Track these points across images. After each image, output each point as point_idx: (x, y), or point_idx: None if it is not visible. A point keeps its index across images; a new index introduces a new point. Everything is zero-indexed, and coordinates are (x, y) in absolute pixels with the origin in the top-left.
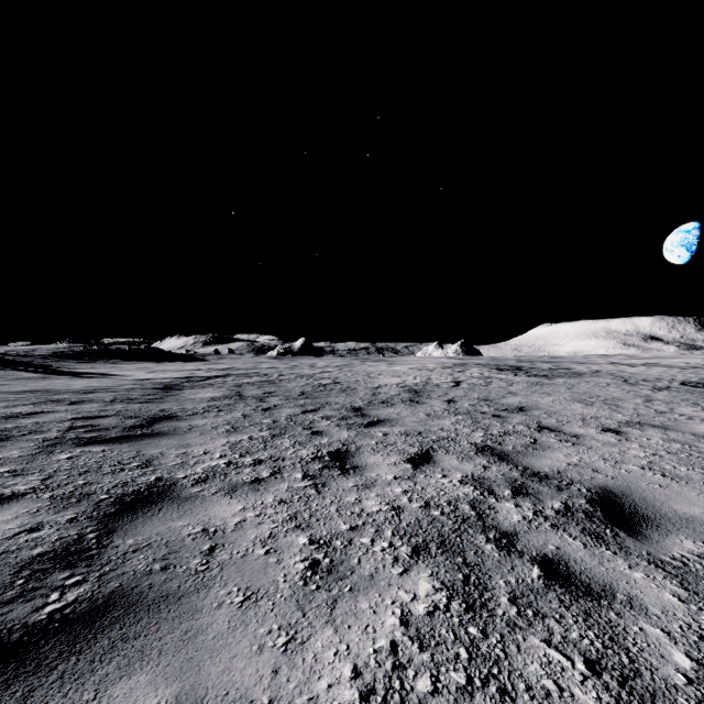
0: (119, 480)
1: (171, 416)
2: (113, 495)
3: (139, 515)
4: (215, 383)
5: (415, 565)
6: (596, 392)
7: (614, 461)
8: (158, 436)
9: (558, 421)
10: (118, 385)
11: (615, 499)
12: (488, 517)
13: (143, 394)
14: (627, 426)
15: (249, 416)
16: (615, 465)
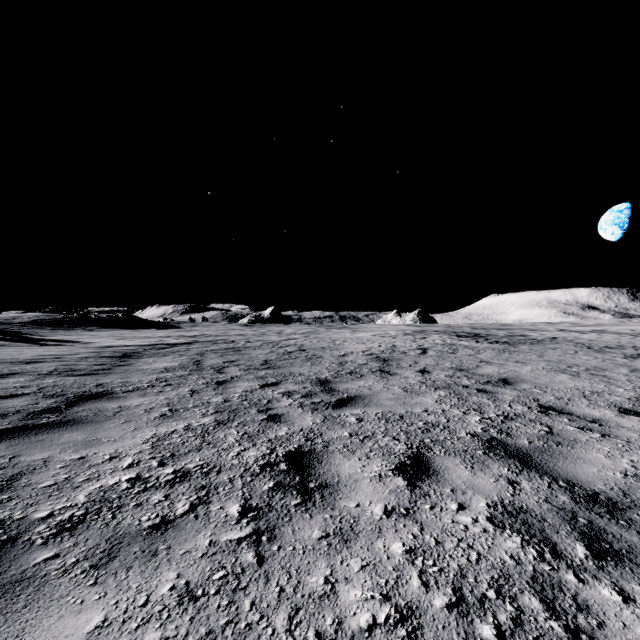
0: None
1: (104, 393)
2: None
3: None
4: (178, 350)
5: None
6: (571, 360)
7: None
8: (66, 426)
9: (557, 398)
10: (73, 353)
11: None
12: None
13: (92, 364)
14: None
15: (197, 392)
16: None
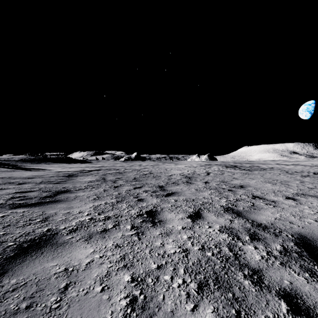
0: (25, 231)
1: (67, 190)
2: (17, 242)
3: (27, 258)
4: (93, 173)
5: (201, 301)
6: (275, 177)
7: (299, 216)
8: (57, 202)
9: (262, 193)
10: (46, 174)
11: (310, 242)
12: (241, 257)
13: (57, 179)
14: (297, 195)
15: (106, 190)
16: (300, 219)
